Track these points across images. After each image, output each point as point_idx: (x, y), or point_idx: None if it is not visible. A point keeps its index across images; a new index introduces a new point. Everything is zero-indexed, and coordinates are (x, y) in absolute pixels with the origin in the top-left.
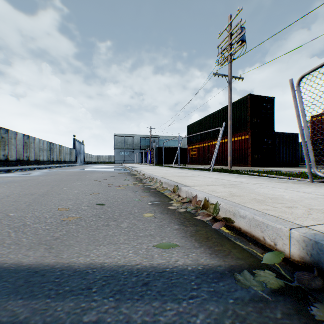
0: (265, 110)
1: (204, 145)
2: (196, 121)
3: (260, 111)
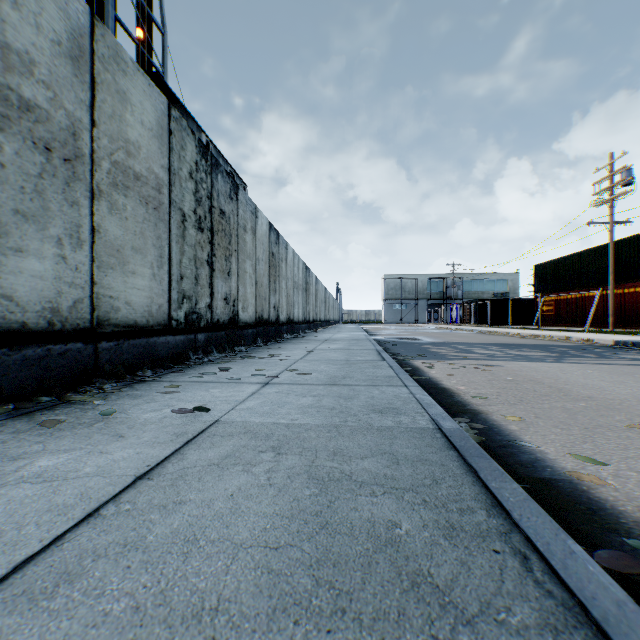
0: None
1: (568, 296)
2: (552, 260)
3: None
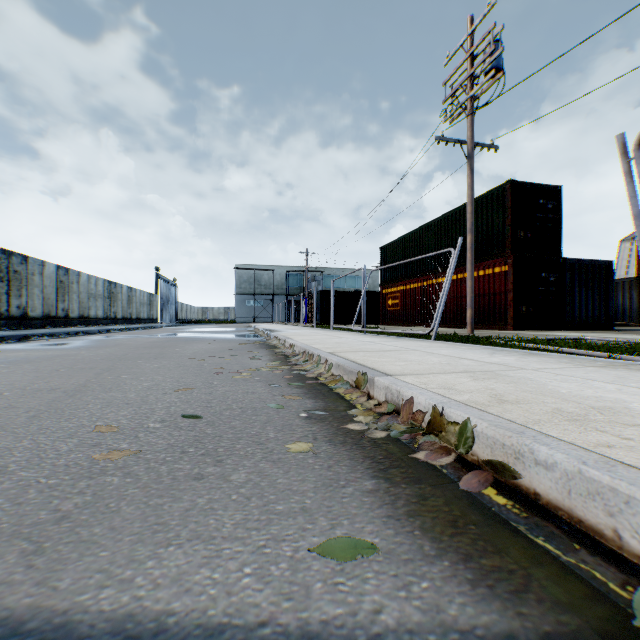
0: (543, 213)
1: (416, 285)
2: (399, 238)
3: (533, 215)
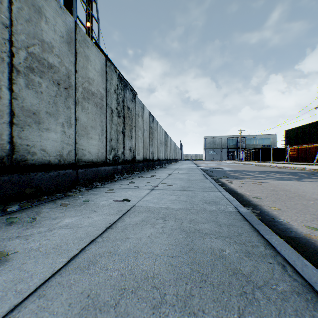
0: None
1: (304, 146)
2: (295, 127)
3: None
